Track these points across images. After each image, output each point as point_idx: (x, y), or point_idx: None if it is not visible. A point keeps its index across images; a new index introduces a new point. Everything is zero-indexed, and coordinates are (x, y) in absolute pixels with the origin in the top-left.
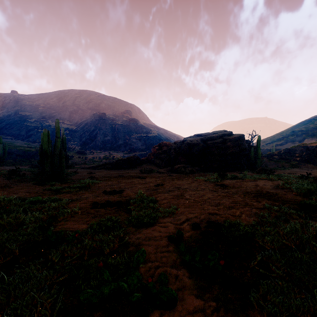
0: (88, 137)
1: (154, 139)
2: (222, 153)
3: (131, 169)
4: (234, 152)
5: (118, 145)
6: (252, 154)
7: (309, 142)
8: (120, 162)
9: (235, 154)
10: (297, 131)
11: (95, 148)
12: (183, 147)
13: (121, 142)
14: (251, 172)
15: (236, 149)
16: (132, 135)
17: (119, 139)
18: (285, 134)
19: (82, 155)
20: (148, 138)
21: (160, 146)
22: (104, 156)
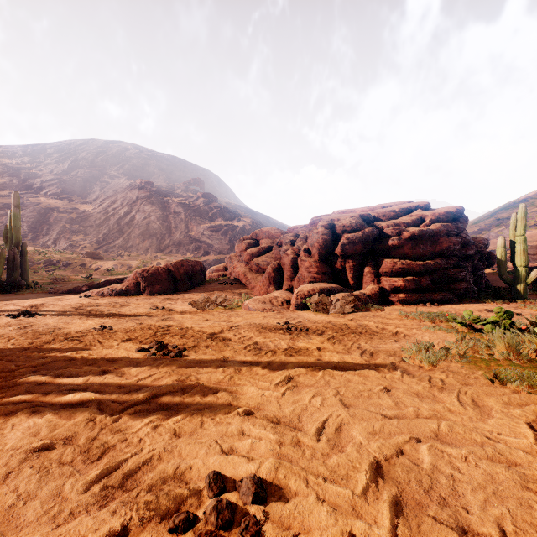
0: (115, 226)
1: (246, 231)
2: (422, 252)
3: (172, 296)
4: (452, 250)
5: (175, 242)
6: (502, 255)
7: (535, 238)
8: (146, 277)
9: (451, 254)
10: (506, 218)
11: (128, 248)
12: (315, 236)
13: (181, 236)
14: (518, 304)
15: (455, 241)
16: (204, 224)
17: (176, 231)
18: (484, 225)
19: (93, 260)
20: (234, 230)
21: (255, 239)
22: (140, 262)
